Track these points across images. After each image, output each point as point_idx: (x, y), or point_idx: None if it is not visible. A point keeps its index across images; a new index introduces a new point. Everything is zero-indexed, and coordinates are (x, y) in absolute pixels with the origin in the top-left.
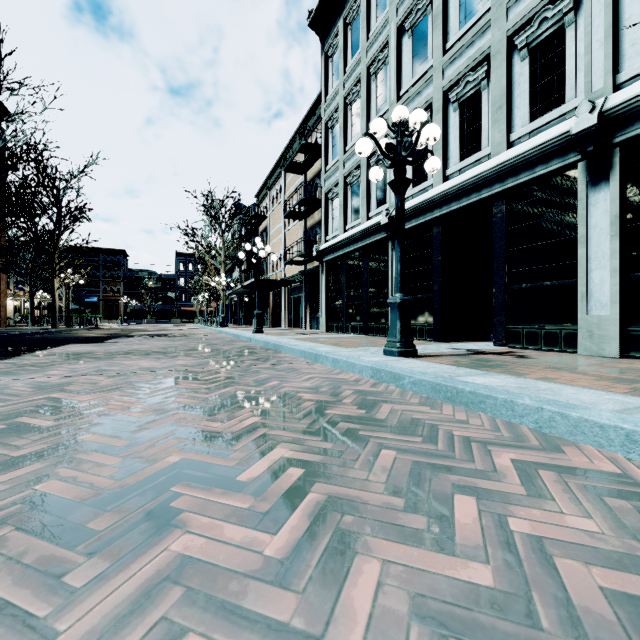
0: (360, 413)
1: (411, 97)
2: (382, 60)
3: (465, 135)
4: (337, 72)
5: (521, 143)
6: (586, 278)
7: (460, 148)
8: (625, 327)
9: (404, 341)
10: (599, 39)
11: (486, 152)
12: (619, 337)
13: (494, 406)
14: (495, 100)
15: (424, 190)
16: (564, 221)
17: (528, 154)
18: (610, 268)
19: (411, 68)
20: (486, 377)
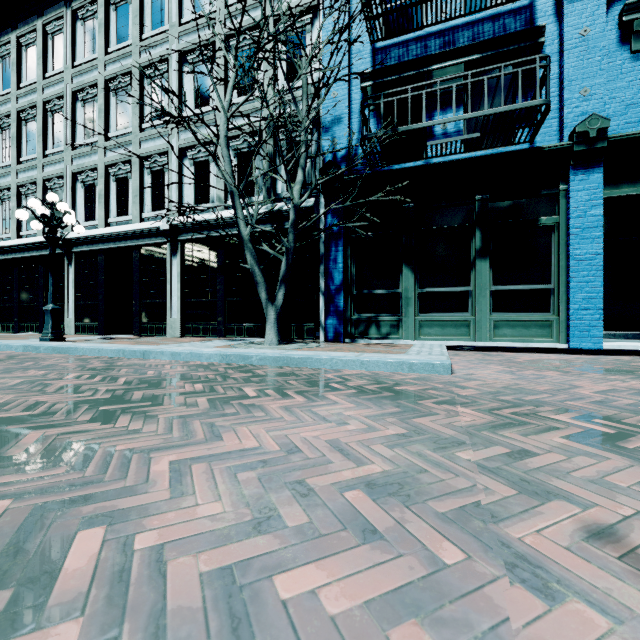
0: (7, 358)
1: (83, 154)
2: (59, 106)
3: (120, 201)
4: (9, 78)
5: (146, 222)
6: (170, 300)
7: (117, 208)
8: (184, 323)
9: (55, 332)
10: (175, 188)
11: (131, 218)
12: (181, 328)
13: (73, 351)
14: (134, 190)
15: (94, 226)
16: (164, 270)
17: (148, 230)
18: (178, 296)
19: (84, 131)
20: (85, 344)
